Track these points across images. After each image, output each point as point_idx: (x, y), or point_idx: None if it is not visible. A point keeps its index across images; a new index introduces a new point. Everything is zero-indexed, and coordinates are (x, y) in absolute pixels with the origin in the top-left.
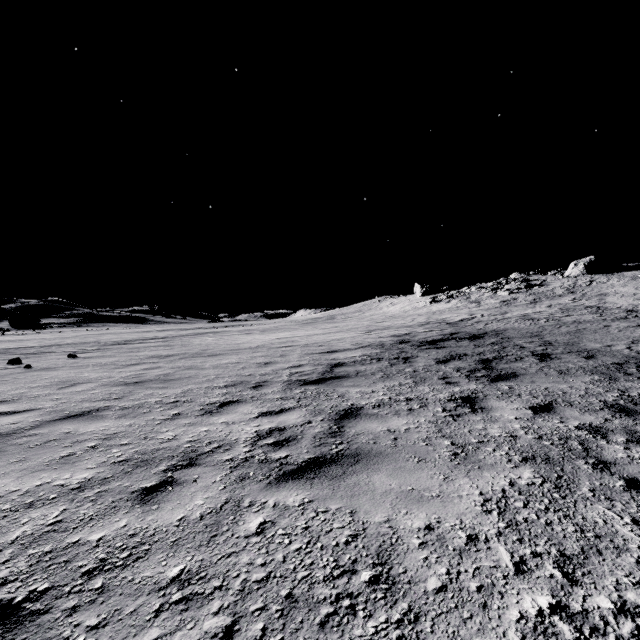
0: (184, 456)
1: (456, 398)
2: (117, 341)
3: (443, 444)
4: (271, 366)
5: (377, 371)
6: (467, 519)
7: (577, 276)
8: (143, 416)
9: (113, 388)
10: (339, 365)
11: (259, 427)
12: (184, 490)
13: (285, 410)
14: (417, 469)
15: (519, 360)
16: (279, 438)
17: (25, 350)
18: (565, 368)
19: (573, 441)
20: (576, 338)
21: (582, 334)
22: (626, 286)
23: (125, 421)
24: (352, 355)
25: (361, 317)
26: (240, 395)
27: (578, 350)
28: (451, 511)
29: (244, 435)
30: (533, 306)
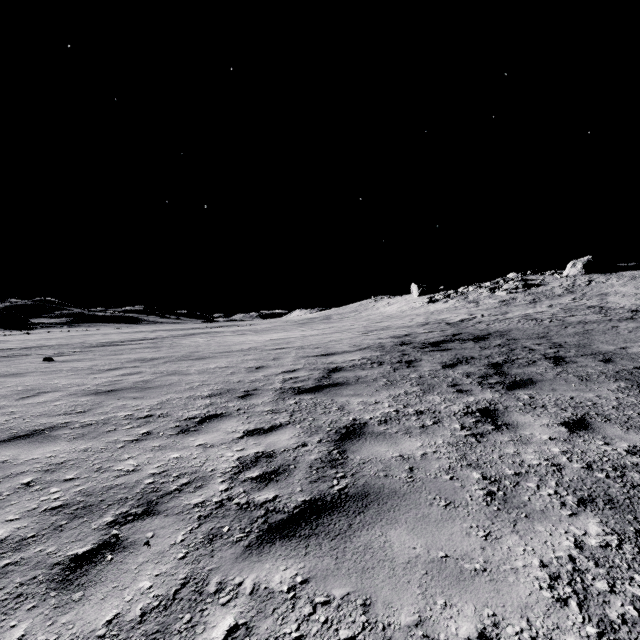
0: (141, 498)
1: (473, 411)
2: (103, 342)
3: (472, 477)
4: (263, 371)
5: (379, 377)
6: (536, 618)
7: (575, 276)
8: (105, 436)
9: (81, 398)
10: (337, 370)
11: (243, 452)
12: (128, 560)
13: (276, 427)
14: (446, 519)
15: (532, 364)
16: (266, 469)
17: (1, 352)
18: (585, 373)
19: (632, 472)
20: (586, 339)
21: (591, 335)
22: (626, 286)
23: (81, 444)
24: (351, 358)
25: (358, 317)
26: (225, 407)
27: (592, 353)
28: (509, 600)
29: (223, 464)
30: (533, 306)
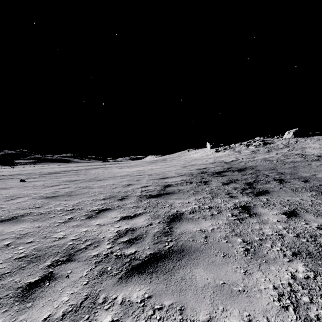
0: (66, 252)
1: (238, 207)
2: (51, 172)
3: (237, 241)
4: (131, 186)
5: (190, 189)
6: (271, 317)
7: (289, 138)
8: (49, 220)
9: (38, 200)
10: (169, 186)
11: (119, 228)
12: (57, 285)
13: (137, 215)
14: (224, 263)
15: (268, 183)
16: (131, 237)
17: None
18: (294, 187)
19: (320, 238)
20: (295, 170)
21: (297, 168)
22: (315, 143)
23: (36, 224)
24: (176, 180)
25: (179, 159)
26: (111, 205)
27: (298, 177)
28: (257, 307)
29: (109, 234)
30: (268, 154)
